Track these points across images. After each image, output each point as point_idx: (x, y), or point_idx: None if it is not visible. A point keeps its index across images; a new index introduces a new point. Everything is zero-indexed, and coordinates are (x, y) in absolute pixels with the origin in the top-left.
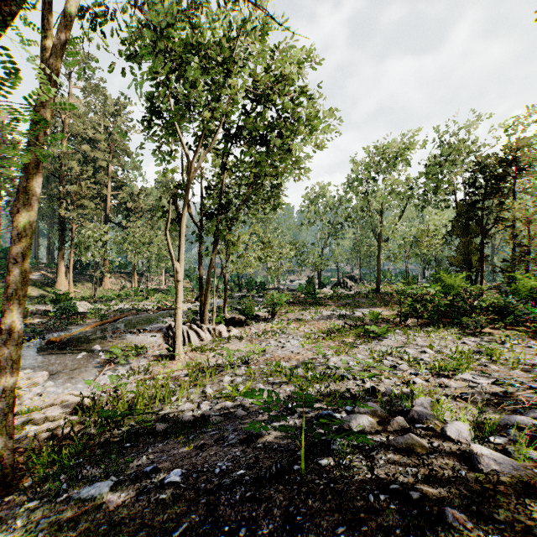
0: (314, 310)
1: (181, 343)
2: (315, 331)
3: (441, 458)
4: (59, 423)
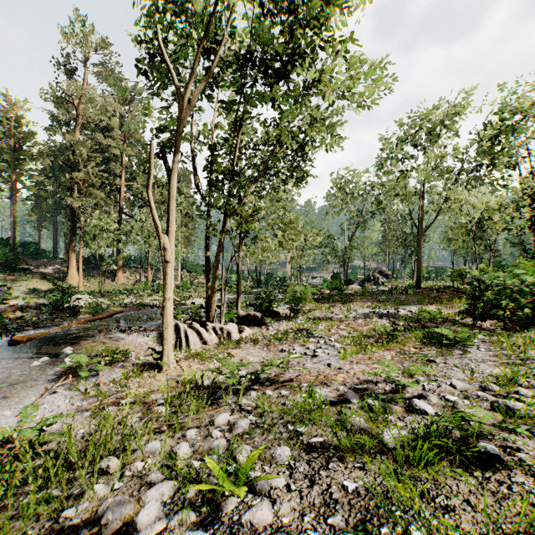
0: (345, 308)
1: (172, 348)
2: (355, 334)
3: None
4: None
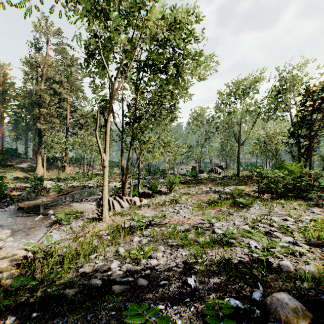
0: (197, 187)
1: (107, 210)
2: (199, 202)
3: None
4: (2, 275)
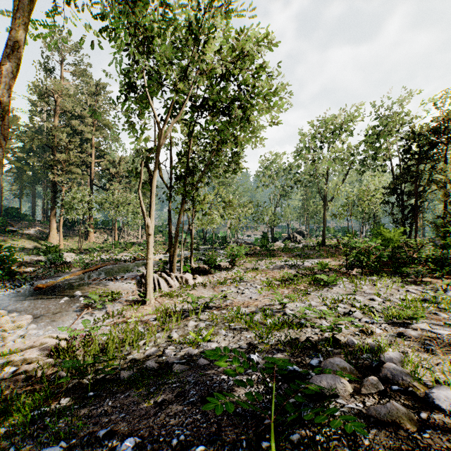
0: (268, 261)
1: (152, 290)
2: (271, 279)
3: (438, 438)
4: (35, 365)
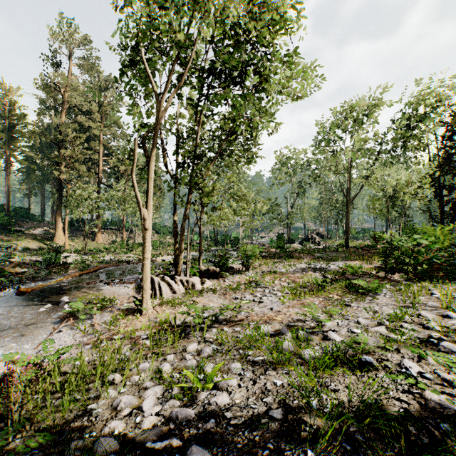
0: (287, 263)
1: (149, 296)
2: (293, 285)
3: None
4: None
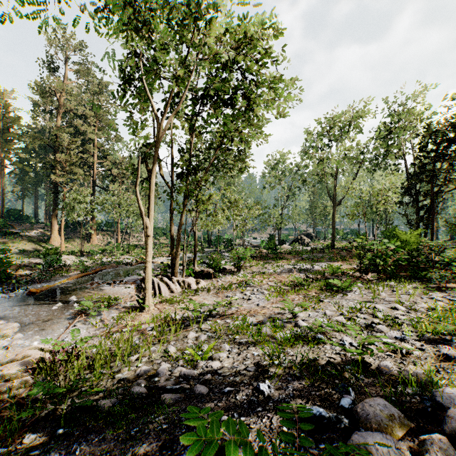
0: (276, 264)
1: (151, 295)
2: (279, 284)
3: None
4: (11, 384)
